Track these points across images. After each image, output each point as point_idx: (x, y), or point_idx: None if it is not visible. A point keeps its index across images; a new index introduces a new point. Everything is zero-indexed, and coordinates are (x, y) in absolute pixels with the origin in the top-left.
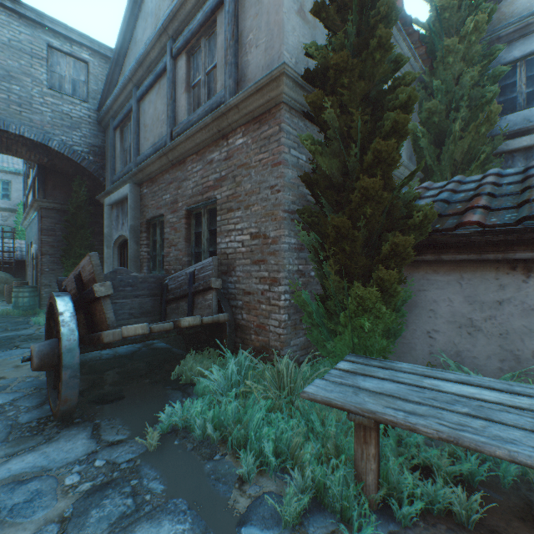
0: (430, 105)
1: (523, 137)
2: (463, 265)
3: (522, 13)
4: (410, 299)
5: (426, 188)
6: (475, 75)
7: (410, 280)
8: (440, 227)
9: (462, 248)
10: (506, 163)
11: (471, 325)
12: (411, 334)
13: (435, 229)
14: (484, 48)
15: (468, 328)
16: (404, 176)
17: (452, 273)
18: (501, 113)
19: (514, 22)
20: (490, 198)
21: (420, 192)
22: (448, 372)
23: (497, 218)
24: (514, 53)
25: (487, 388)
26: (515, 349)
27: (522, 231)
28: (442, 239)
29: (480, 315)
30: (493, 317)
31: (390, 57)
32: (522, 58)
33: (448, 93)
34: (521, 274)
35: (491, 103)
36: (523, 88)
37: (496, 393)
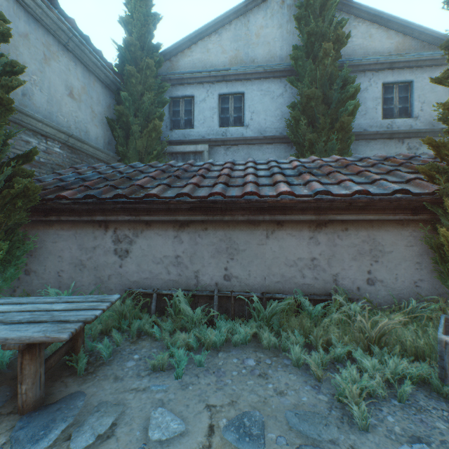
0: (119, 108)
1: (181, 146)
2: (78, 224)
3: (182, 70)
4: (48, 250)
5: (95, 168)
6: (151, 98)
7: (35, 235)
8: (49, 197)
9: (72, 212)
10: (174, 159)
11: (82, 264)
12: (49, 275)
13: (44, 199)
14: (159, 82)
15: (80, 266)
16: (99, 156)
17: (72, 229)
18: (174, 128)
19: (177, 74)
20: (103, 181)
21: (33, 170)
22: (7, 298)
23: (83, 194)
24: (179, 93)
25: (16, 304)
26: (102, 276)
27: (92, 203)
28: (57, 205)
29: (86, 257)
30: (92, 257)
31: (2, 62)
32: (183, 98)
33: (136, 103)
34: (104, 229)
35: (162, 120)
36: (184, 116)
37: (13, 306)
